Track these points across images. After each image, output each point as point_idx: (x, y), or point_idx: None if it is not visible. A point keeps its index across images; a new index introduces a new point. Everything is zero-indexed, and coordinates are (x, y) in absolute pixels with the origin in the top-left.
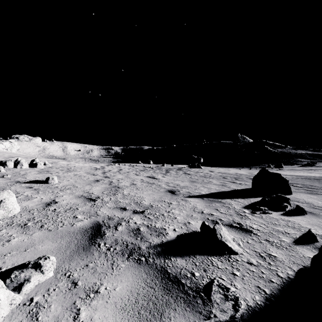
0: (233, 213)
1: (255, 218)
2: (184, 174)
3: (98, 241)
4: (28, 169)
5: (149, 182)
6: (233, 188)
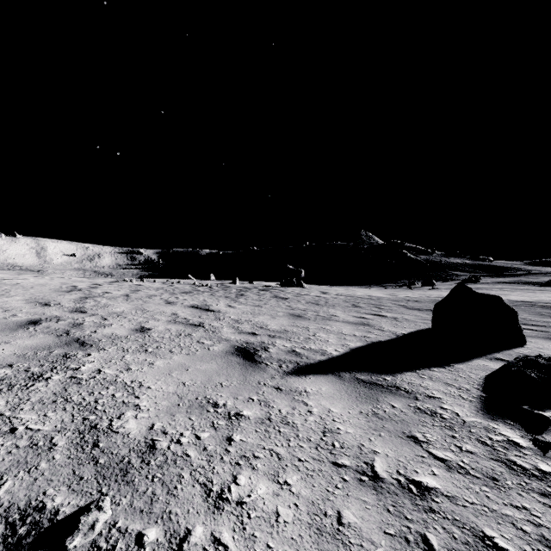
0: (486, 457)
1: None
2: (276, 300)
3: None
4: None
5: (189, 321)
6: (391, 331)
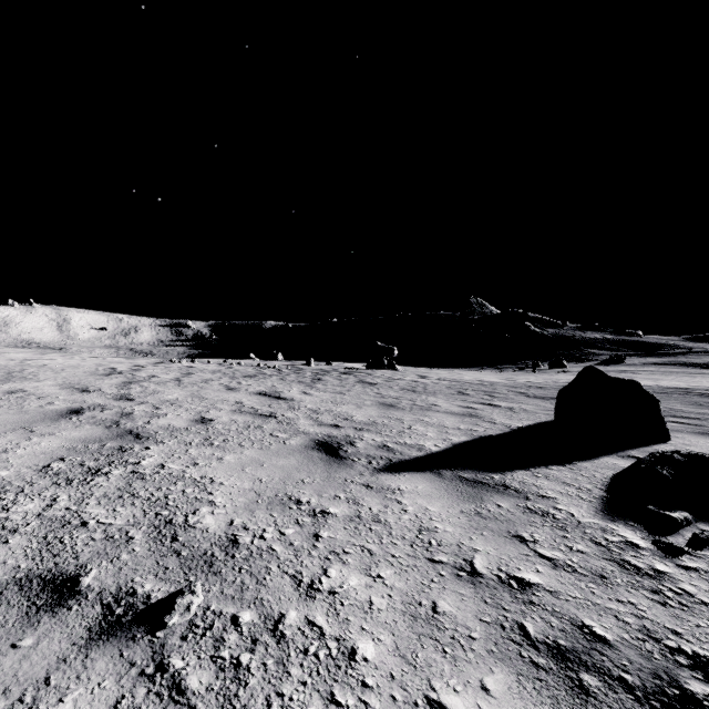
0: (598, 557)
1: None
2: (361, 385)
3: None
4: None
5: (258, 411)
6: (505, 424)
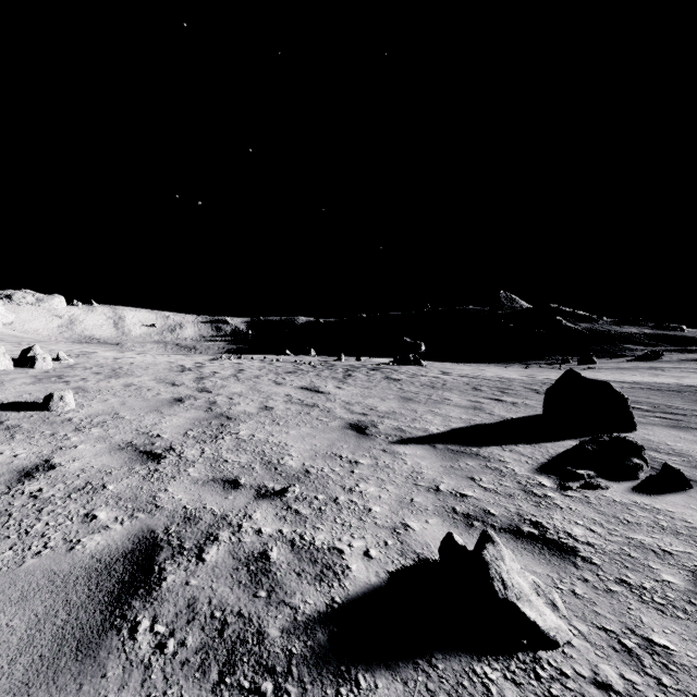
0: (515, 488)
1: (573, 503)
2: (387, 381)
3: (135, 610)
4: (10, 373)
5: (304, 402)
6: (501, 415)
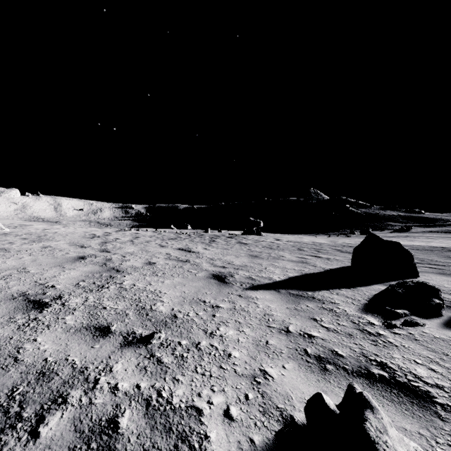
0: (351, 327)
1: (404, 340)
2: (239, 245)
3: None
4: None
5: (179, 258)
6: (322, 267)
